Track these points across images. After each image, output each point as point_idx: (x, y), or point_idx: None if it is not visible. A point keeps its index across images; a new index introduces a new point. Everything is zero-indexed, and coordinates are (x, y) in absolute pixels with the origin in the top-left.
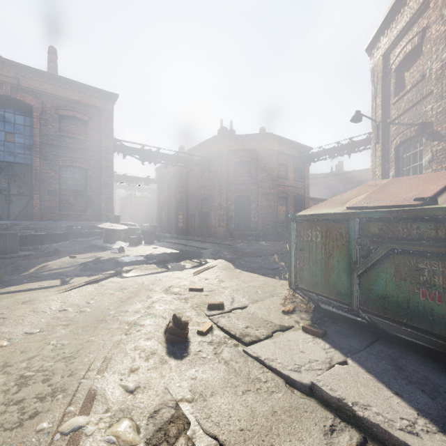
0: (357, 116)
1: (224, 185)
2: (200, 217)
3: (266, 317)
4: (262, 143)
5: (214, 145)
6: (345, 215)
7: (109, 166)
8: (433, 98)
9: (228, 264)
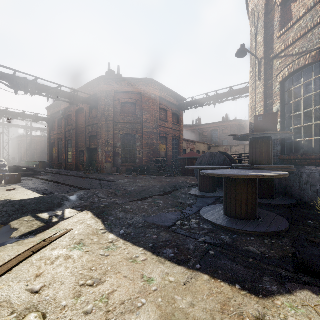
0: (244, 49)
1: (111, 123)
2: (88, 153)
3: None
4: (146, 88)
5: (102, 85)
6: None
7: None
8: None
9: (95, 223)
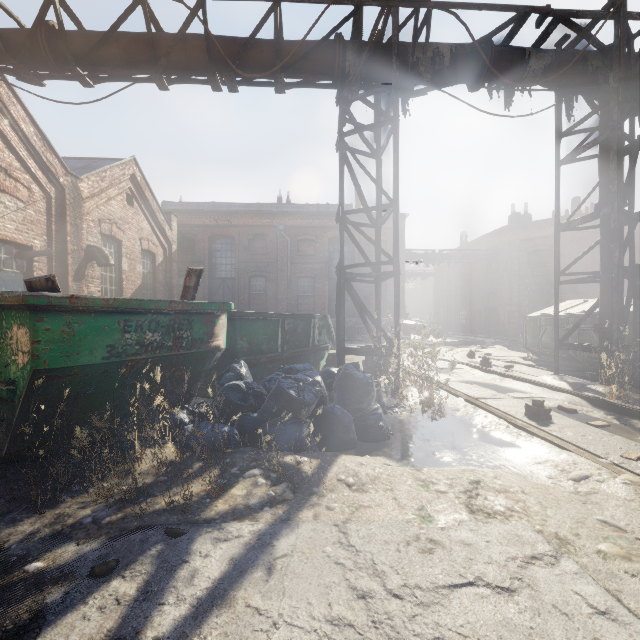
0: None
1: (515, 278)
2: (486, 313)
3: (510, 358)
4: None
5: (503, 237)
6: (537, 317)
7: (402, 274)
8: None
9: (504, 347)
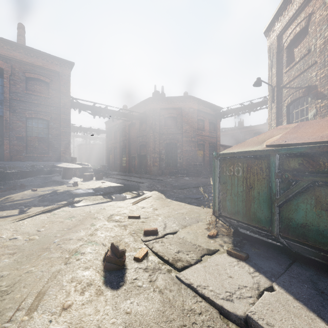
0: (258, 82)
1: (157, 134)
2: (139, 158)
3: (194, 241)
4: (185, 103)
5: (150, 105)
6: (266, 152)
7: (67, 119)
8: (317, 67)
9: (161, 195)
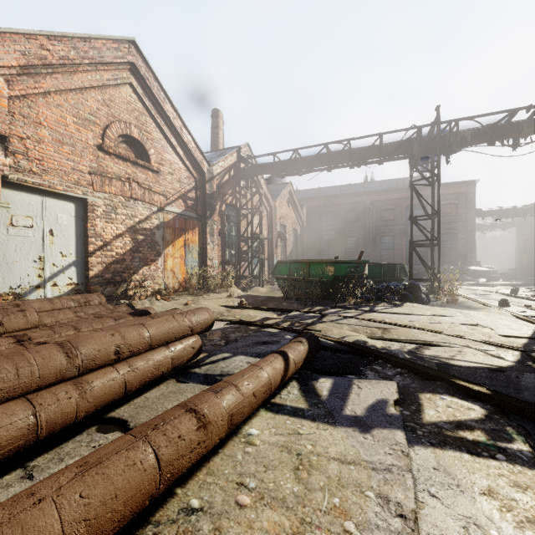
0: None
1: None
2: None
3: None
4: None
5: None
6: None
7: (472, 229)
8: None
9: None
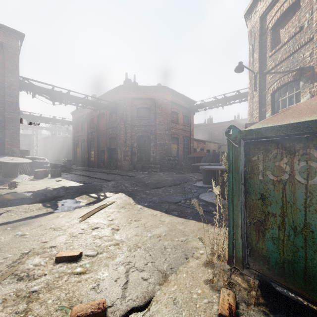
0: (241, 66)
1: (129, 126)
2: (108, 152)
3: None
4: (159, 94)
5: (120, 93)
6: None
7: (14, 102)
8: (311, 45)
9: (128, 199)
